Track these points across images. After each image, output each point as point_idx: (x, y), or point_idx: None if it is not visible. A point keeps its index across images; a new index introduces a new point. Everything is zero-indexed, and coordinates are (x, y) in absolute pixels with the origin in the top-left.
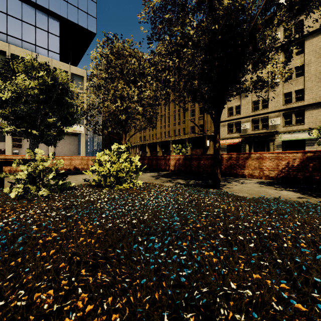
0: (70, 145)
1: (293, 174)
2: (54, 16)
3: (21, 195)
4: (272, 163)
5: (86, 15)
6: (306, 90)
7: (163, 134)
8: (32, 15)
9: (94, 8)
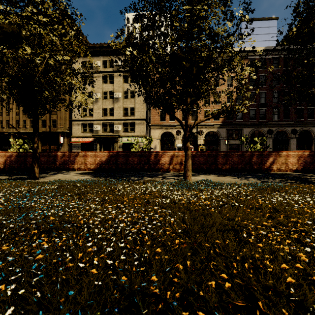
0: None
1: (103, 166)
2: None
3: None
4: (92, 159)
5: None
6: (136, 109)
7: None
8: None
9: None
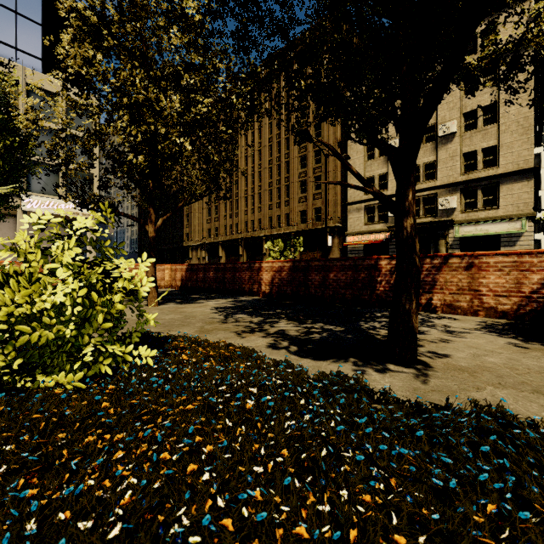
0: None
1: None
2: None
3: None
4: (503, 279)
5: None
6: (502, 148)
7: (250, 225)
8: None
9: None
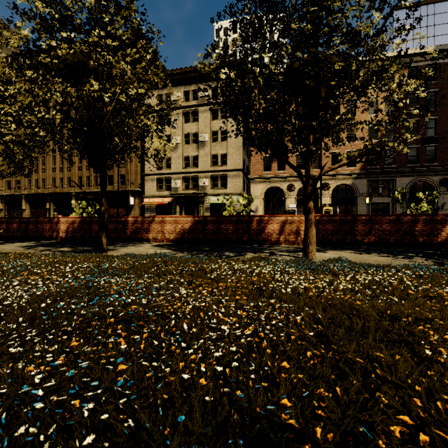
0: None
1: (186, 236)
2: None
3: None
4: (171, 227)
5: None
6: (229, 155)
7: (59, 181)
8: None
9: None
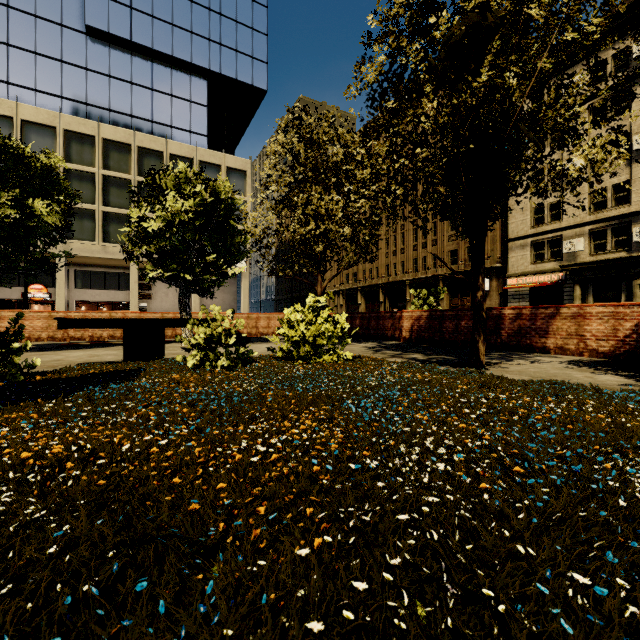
0: (225, 293)
1: None
2: (200, 73)
3: (195, 365)
4: (603, 326)
5: (250, 61)
6: None
7: (392, 268)
8: (167, 78)
9: (264, 45)
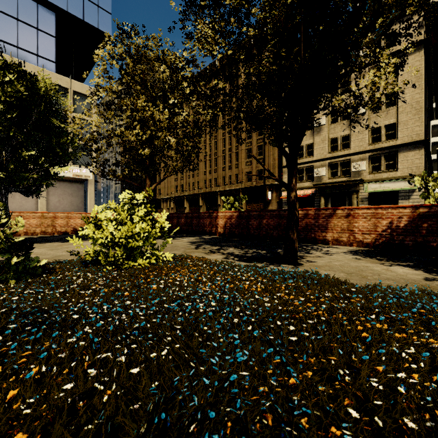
0: (73, 196)
1: (399, 239)
2: (48, 7)
3: None
4: (367, 223)
5: (95, 8)
6: (400, 125)
7: (208, 183)
8: (13, 2)
9: None
